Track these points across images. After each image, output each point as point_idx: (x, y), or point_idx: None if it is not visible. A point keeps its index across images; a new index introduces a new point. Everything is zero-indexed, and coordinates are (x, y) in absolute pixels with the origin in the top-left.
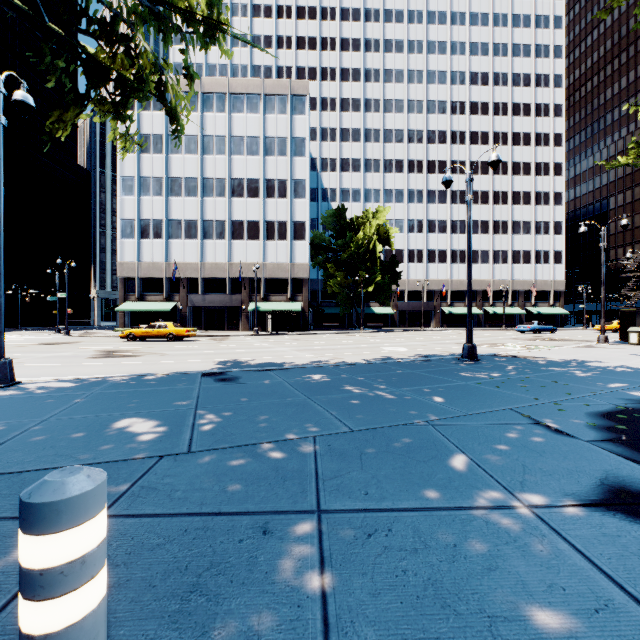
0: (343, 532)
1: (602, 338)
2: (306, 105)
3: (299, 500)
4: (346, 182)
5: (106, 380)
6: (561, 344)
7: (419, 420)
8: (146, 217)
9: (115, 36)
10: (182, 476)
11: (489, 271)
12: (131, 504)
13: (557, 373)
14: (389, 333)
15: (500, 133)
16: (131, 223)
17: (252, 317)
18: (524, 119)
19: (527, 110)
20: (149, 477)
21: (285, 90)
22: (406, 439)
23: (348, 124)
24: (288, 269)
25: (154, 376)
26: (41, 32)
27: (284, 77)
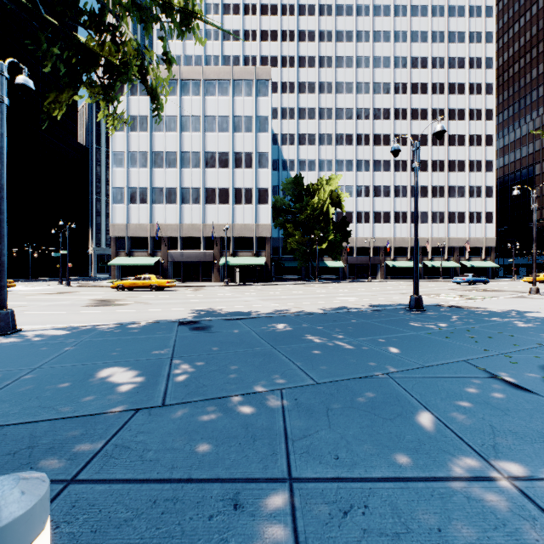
0: (317, 508)
1: (534, 289)
2: (269, 88)
3: (269, 465)
4: (303, 154)
5: (95, 328)
6: (495, 294)
7: (379, 372)
8: (134, 185)
9: (103, 26)
10: (155, 433)
11: (428, 230)
12: (103, 466)
13: (500, 323)
14: (340, 284)
15: (437, 109)
16: (121, 191)
17: (223, 270)
18: (459, 97)
19: (461, 89)
20: (123, 434)
21: (251, 76)
22: (369, 393)
23: (305, 104)
24: (253, 229)
25: (137, 324)
26: (37, 22)
27: (250, 65)
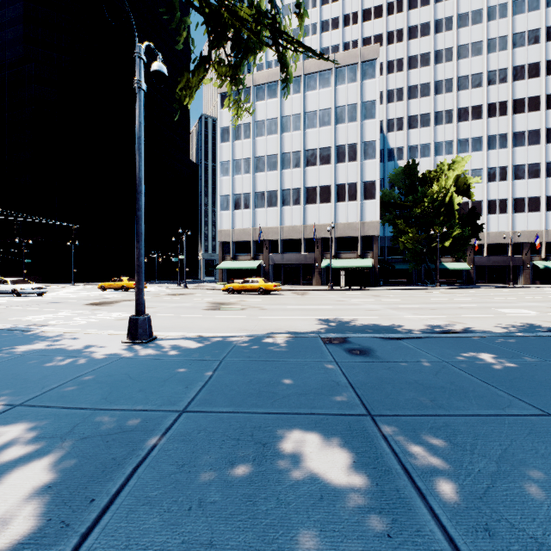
0: None
1: None
2: (376, 68)
3: None
4: (414, 139)
5: (228, 341)
6: None
7: None
8: (238, 192)
9: None
10: None
11: None
12: None
13: None
14: (473, 290)
15: None
16: (227, 198)
17: (324, 273)
18: None
19: None
20: None
21: (355, 59)
22: None
23: (416, 81)
24: (358, 228)
25: (272, 339)
26: None
27: None
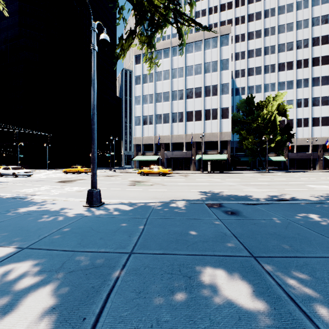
0: None
1: None
2: (229, 39)
3: None
4: (251, 82)
5: (148, 205)
6: None
7: None
8: (145, 114)
9: None
10: None
11: None
12: None
13: None
14: (288, 173)
15: None
16: (139, 118)
17: (197, 163)
18: None
19: None
20: None
21: (216, 34)
22: None
23: (253, 47)
24: (218, 135)
25: (175, 204)
26: None
27: None
